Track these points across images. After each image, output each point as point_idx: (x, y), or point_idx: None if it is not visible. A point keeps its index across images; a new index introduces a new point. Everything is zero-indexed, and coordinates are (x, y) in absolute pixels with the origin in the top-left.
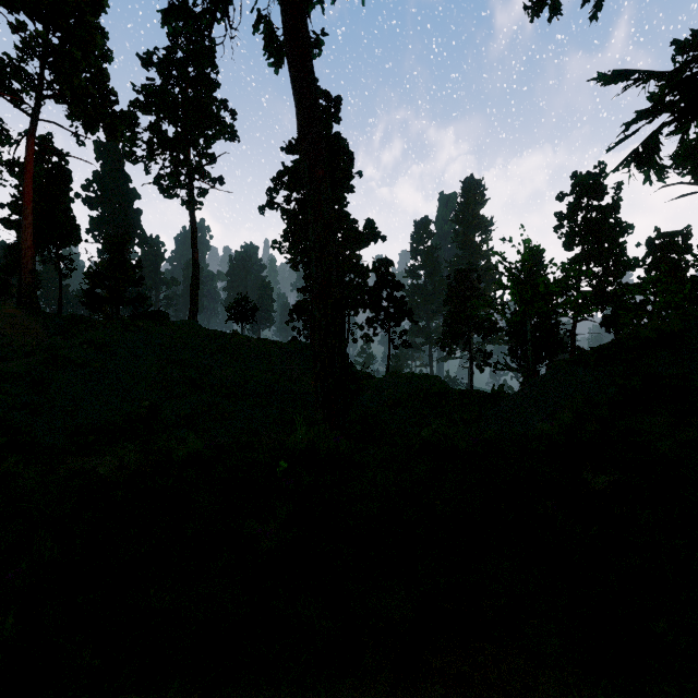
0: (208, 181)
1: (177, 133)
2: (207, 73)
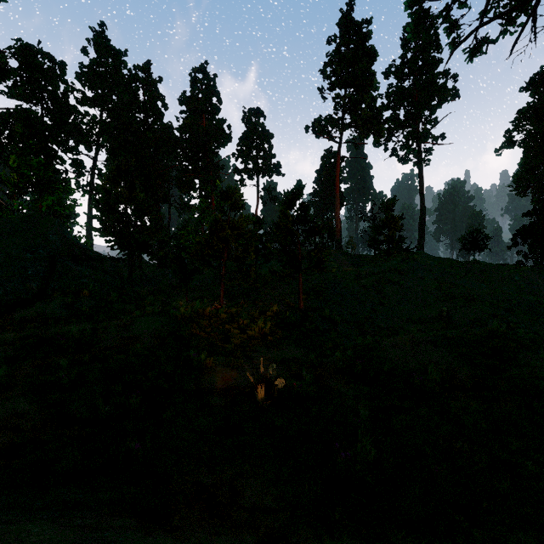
0: (432, 141)
1: (406, 114)
2: (432, 57)
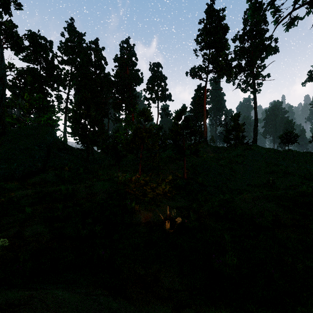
0: (261, 78)
1: (246, 63)
2: (262, 28)
